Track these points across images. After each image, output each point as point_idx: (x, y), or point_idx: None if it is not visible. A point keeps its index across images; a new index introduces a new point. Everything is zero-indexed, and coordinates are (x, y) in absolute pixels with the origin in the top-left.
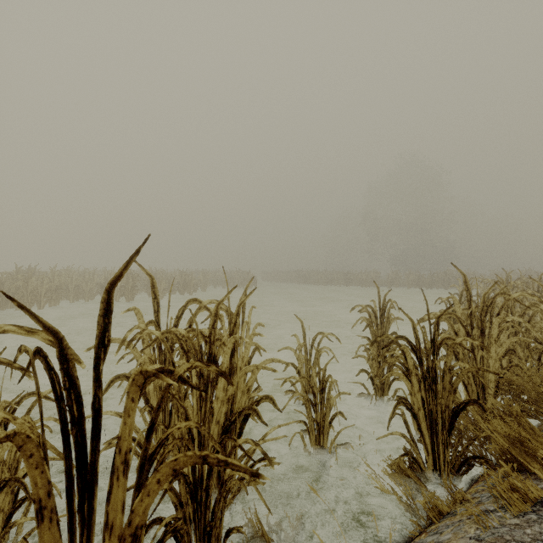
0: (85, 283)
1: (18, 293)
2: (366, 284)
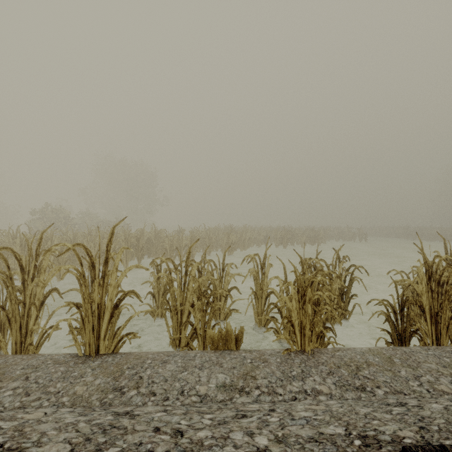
0: (258, 236)
1: (235, 241)
2: None
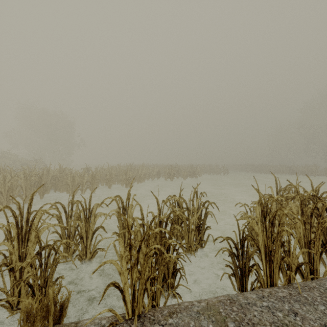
0: (152, 172)
1: (133, 176)
2: (307, 174)
